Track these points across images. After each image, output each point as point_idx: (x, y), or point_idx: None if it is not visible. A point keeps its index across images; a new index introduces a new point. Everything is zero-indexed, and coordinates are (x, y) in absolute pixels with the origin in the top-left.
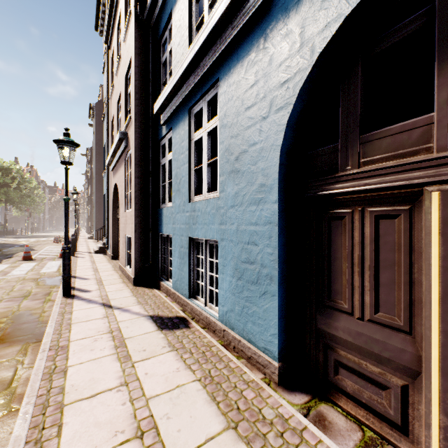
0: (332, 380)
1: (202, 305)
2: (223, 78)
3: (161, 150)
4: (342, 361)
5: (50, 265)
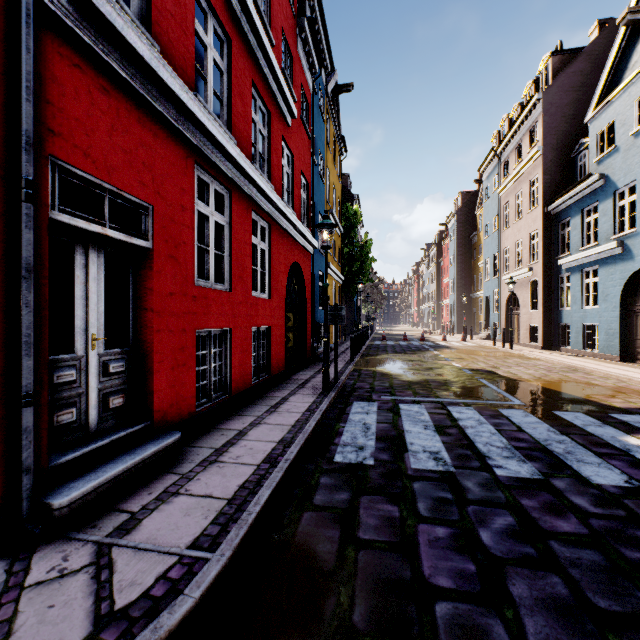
0: (636, 358)
1: (589, 350)
2: (600, 266)
3: (559, 280)
4: (638, 352)
5: (466, 343)
